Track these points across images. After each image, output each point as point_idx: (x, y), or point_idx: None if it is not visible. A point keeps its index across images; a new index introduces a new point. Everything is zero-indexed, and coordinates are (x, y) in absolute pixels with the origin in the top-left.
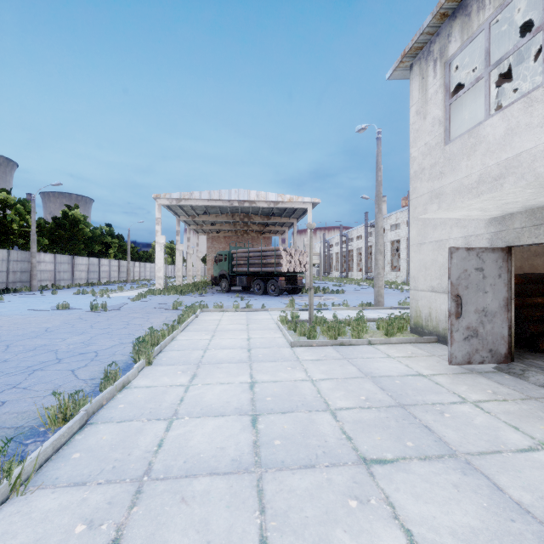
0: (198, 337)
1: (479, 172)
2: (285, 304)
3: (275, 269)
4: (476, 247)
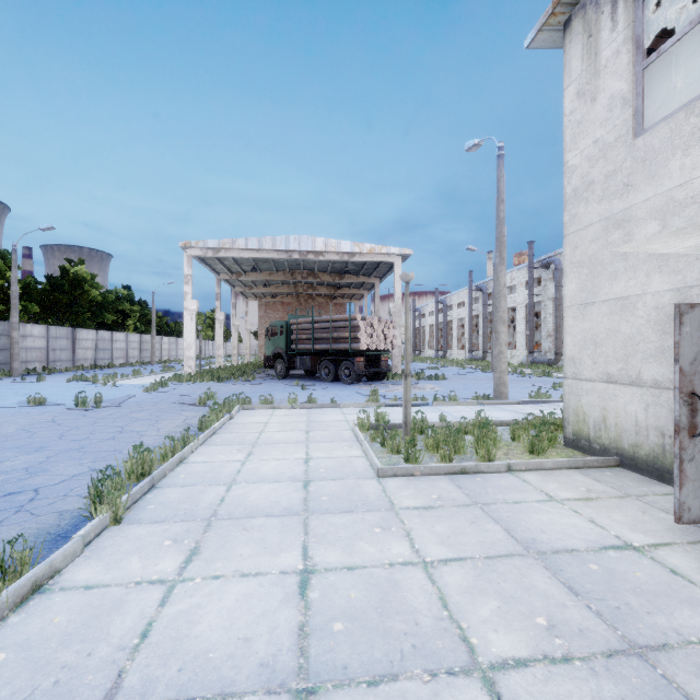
0: (224, 457)
1: None
2: (364, 396)
3: (351, 345)
4: None
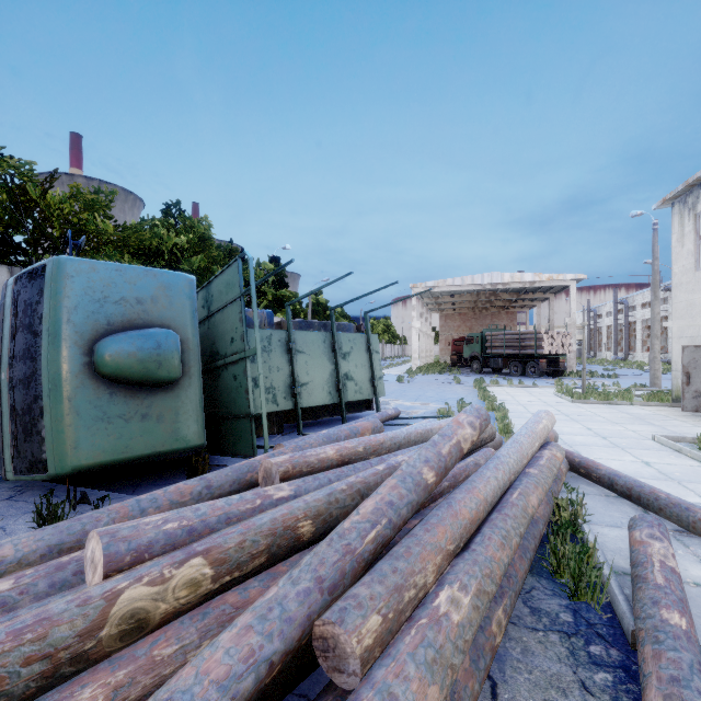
0: (503, 397)
1: None
2: (551, 384)
3: (536, 351)
4: None
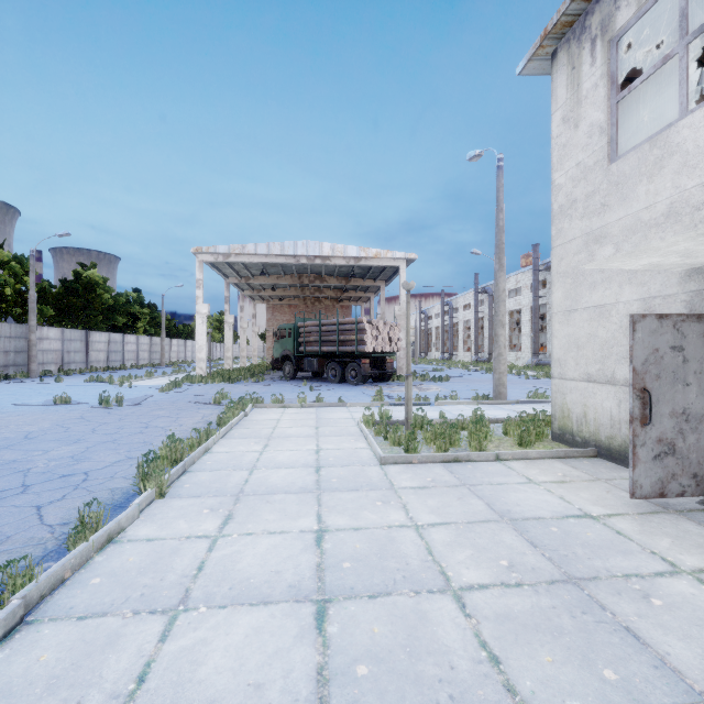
0: (244, 448)
1: (670, 199)
2: (370, 397)
3: (357, 348)
4: (672, 314)
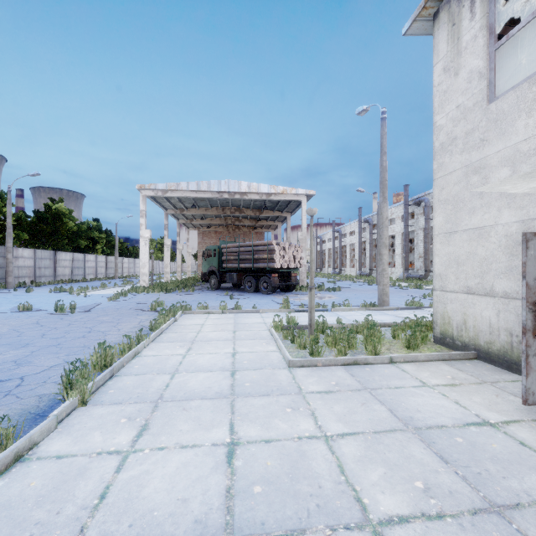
0: (169, 352)
1: None
2: (278, 304)
3: (268, 264)
4: None
